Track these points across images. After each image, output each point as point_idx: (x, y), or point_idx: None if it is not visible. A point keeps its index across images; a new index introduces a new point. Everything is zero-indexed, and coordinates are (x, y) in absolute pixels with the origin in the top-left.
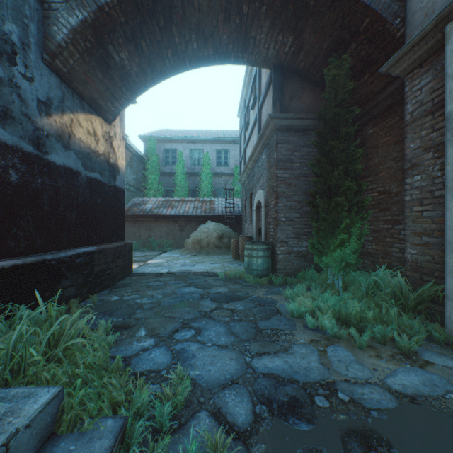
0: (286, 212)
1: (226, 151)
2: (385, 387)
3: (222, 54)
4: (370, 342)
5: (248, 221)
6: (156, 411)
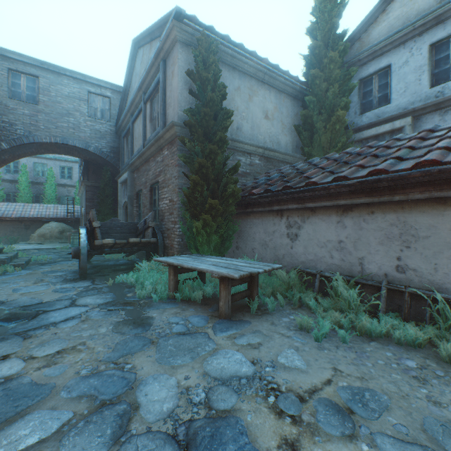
0: None
1: (70, 167)
2: None
3: (58, 153)
4: None
5: None
6: (38, 257)
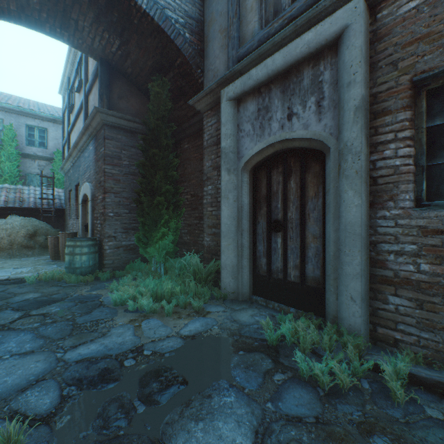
0: (115, 208)
1: (42, 129)
2: (179, 336)
3: (32, 18)
4: (177, 310)
5: (74, 215)
6: None
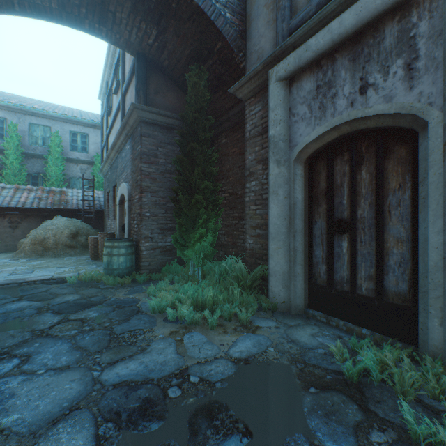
0: (151, 207)
1: (84, 134)
2: (228, 358)
3: (72, 15)
4: (220, 322)
5: (112, 216)
6: None
